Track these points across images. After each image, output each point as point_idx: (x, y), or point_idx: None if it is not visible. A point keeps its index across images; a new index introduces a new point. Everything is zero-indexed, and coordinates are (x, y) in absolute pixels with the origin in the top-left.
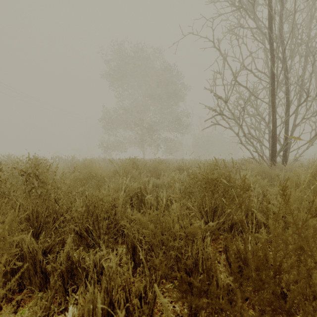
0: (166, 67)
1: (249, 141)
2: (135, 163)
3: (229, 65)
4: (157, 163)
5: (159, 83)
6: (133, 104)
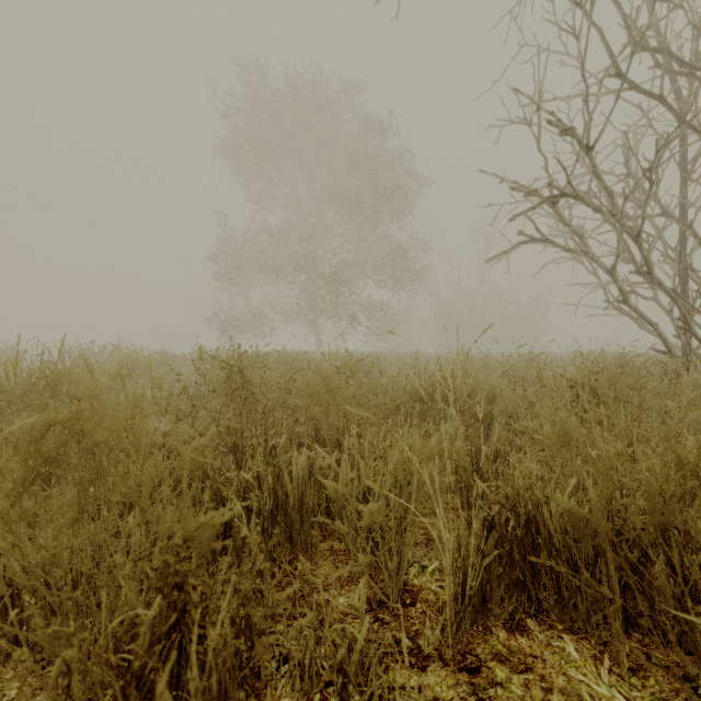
0: (372, 124)
1: (666, 292)
2: (243, 375)
3: (594, 23)
4: (338, 371)
5: (354, 165)
6: (292, 221)
